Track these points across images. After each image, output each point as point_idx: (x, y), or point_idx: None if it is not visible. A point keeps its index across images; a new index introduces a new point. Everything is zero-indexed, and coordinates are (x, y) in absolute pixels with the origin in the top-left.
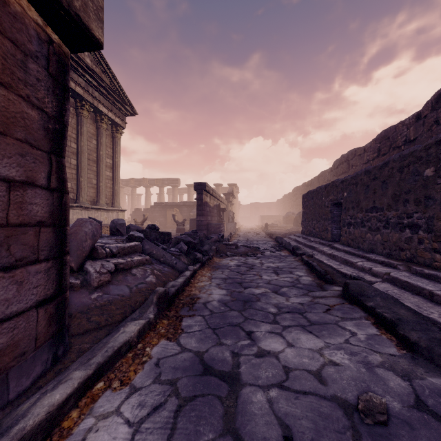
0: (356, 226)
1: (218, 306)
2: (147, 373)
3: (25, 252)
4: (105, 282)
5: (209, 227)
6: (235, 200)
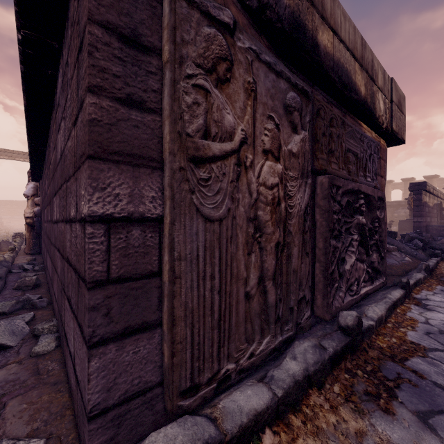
0: None
1: None
2: (439, 291)
3: None
4: None
5: (429, 229)
6: None
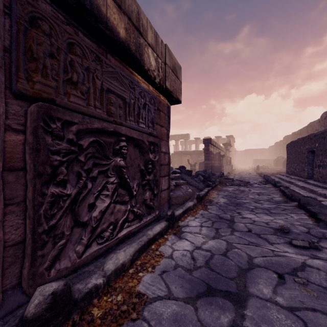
0: (324, 167)
1: (223, 204)
2: (199, 216)
3: (165, 173)
4: (173, 189)
5: (213, 168)
6: (231, 148)
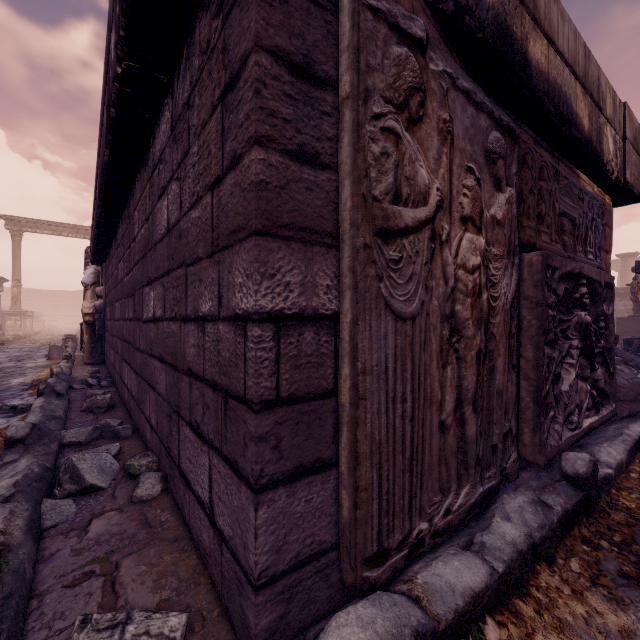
0: None
1: None
2: None
3: None
4: None
5: None
6: None
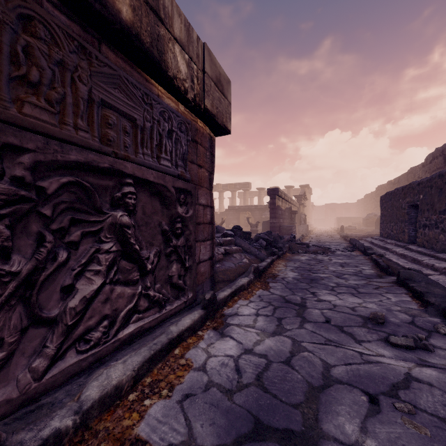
0: (431, 227)
1: (292, 280)
2: (256, 298)
3: (206, 235)
4: (220, 259)
5: (281, 229)
6: (307, 202)
